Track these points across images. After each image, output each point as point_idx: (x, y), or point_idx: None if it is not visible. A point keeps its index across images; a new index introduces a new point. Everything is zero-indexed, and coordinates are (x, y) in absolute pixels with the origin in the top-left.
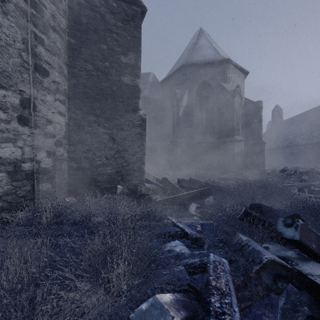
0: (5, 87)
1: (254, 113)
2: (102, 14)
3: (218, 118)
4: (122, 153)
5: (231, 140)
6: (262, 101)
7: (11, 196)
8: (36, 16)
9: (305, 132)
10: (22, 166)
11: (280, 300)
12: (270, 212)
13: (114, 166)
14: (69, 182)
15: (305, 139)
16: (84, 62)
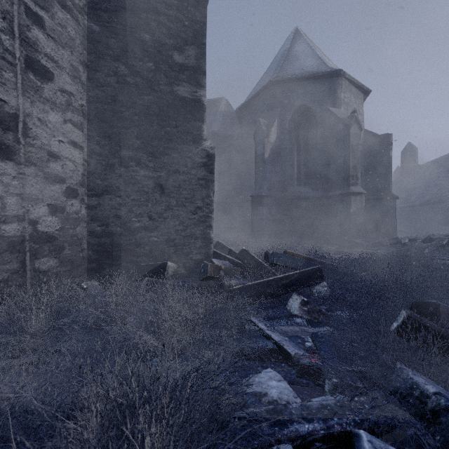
0: None
1: (379, 152)
2: None
3: (323, 160)
4: (175, 209)
5: (345, 193)
6: (391, 134)
7: None
8: None
9: None
10: (2, 229)
11: None
12: None
13: (163, 230)
14: (89, 256)
15: None
16: (113, 62)
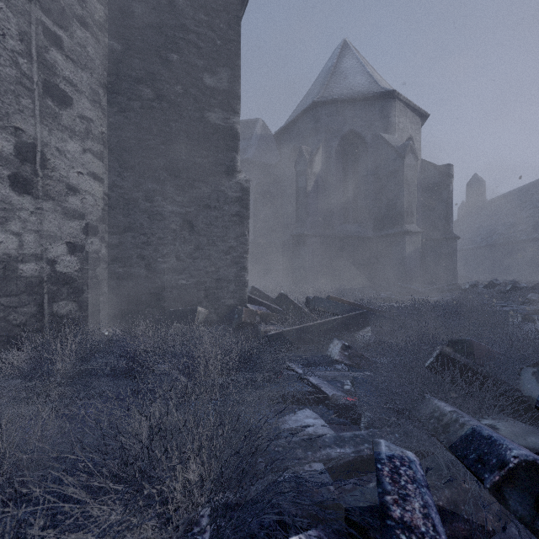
0: None
1: (438, 185)
2: None
3: (375, 194)
4: (206, 249)
5: (399, 232)
6: (452, 165)
7: None
8: None
9: (527, 219)
10: (20, 268)
11: None
12: (487, 356)
13: (192, 272)
14: (110, 300)
15: (526, 232)
16: (137, 85)
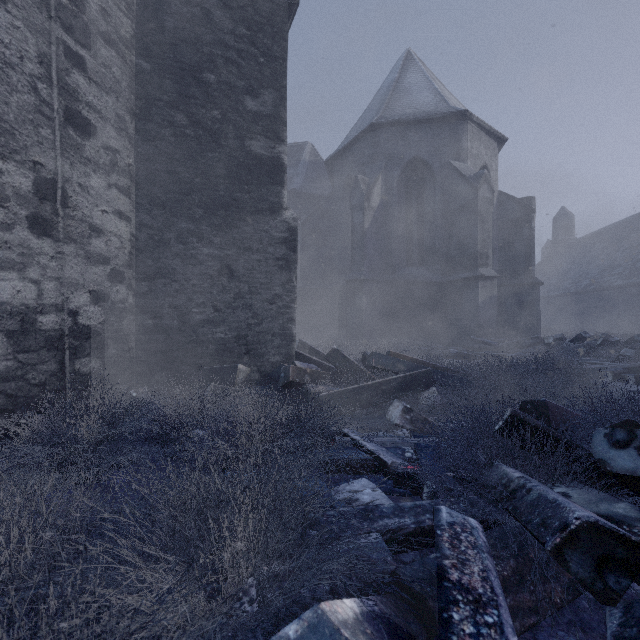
0: (1, 153)
1: (517, 222)
2: (206, 9)
3: (444, 232)
4: (247, 298)
5: (472, 277)
6: (534, 198)
7: (14, 382)
8: (69, 10)
9: (623, 261)
10: (39, 320)
11: (610, 616)
12: (565, 419)
13: (232, 324)
14: (138, 357)
15: (622, 276)
16: (169, 110)
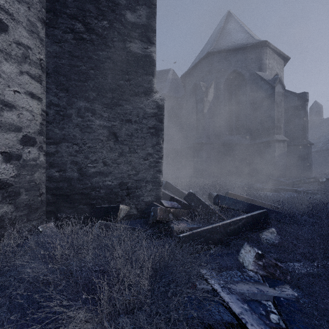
0: None
1: (297, 107)
2: None
3: (251, 114)
4: (128, 156)
5: (270, 141)
6: (307, 92)
7: None
8: None
9: None
10: None
11: None
12: None
13: (117, 175)
14: (48, 199)
15: None
16: (70, 20)
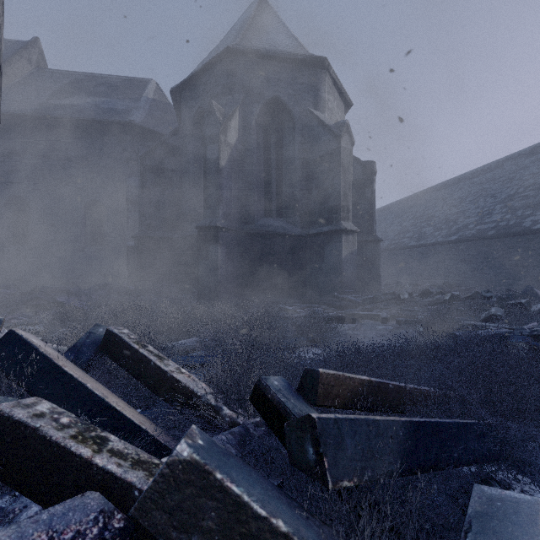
0: None
1: (362, 182)
2: None
3: (303, 182)
4: None
5: (335, 230)
6: (375, 162)
7: None
8: None
9: (411, 228)
10: None
11: None
12: None
13: None
14: None
15: (414, 239)
16: None
